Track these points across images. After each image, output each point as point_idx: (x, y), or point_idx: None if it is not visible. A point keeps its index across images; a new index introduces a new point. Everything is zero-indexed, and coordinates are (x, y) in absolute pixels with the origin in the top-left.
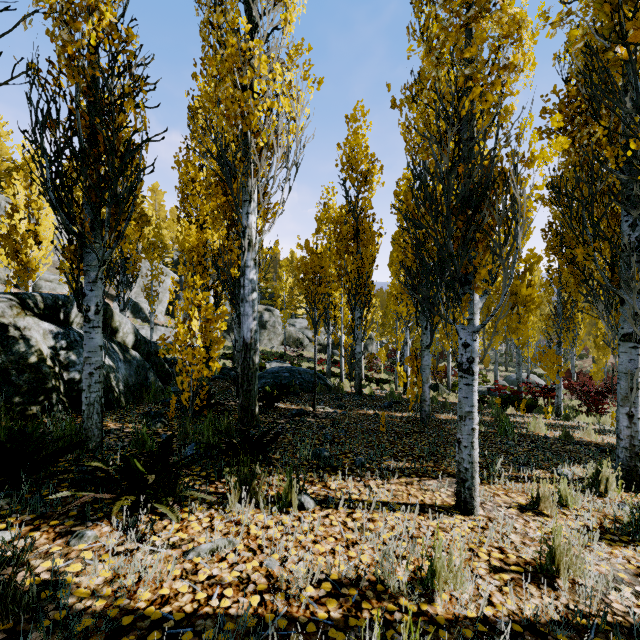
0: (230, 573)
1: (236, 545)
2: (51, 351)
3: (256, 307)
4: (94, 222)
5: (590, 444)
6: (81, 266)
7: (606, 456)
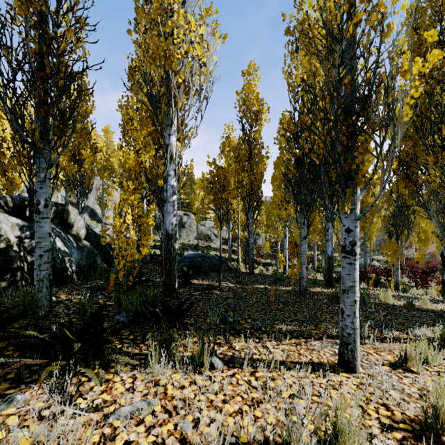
0: (146, 438)
1: (154, 406)
2: (17, 239)
3: (176, 206)
4: (43, 133)
5: (428, 310)
6: (32, 168)
7: (443, 320)
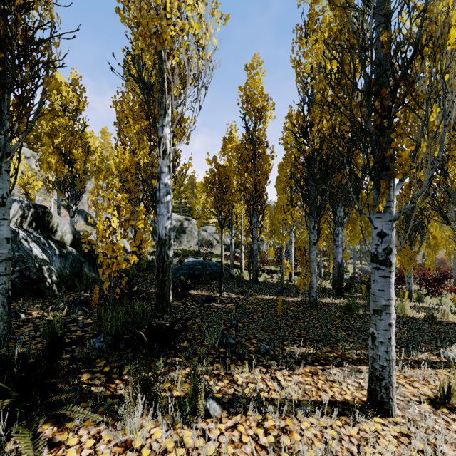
0: None
1: None
2: None
3: (170, 208)
4: None
5: (451, 324)
6: None
7: None
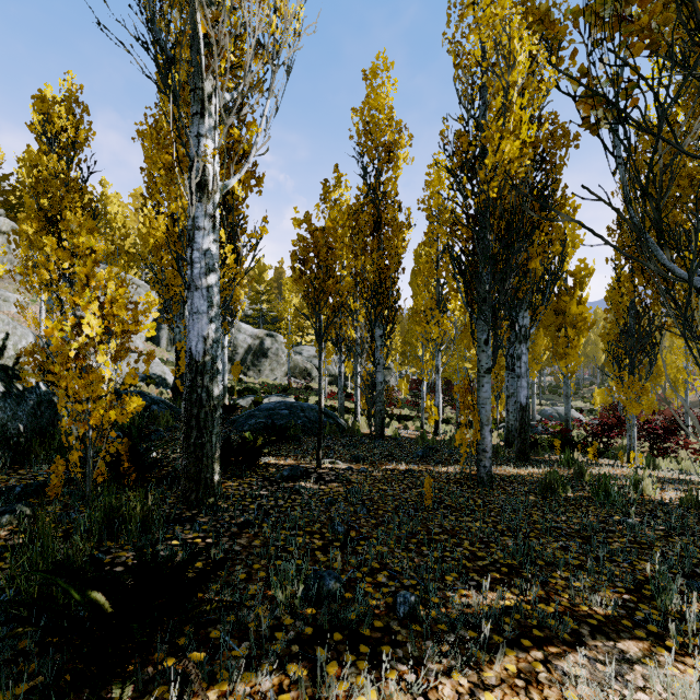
0: None
1: None
2: None
3: (214, 300)
4: None
5: None
6: None
7: None
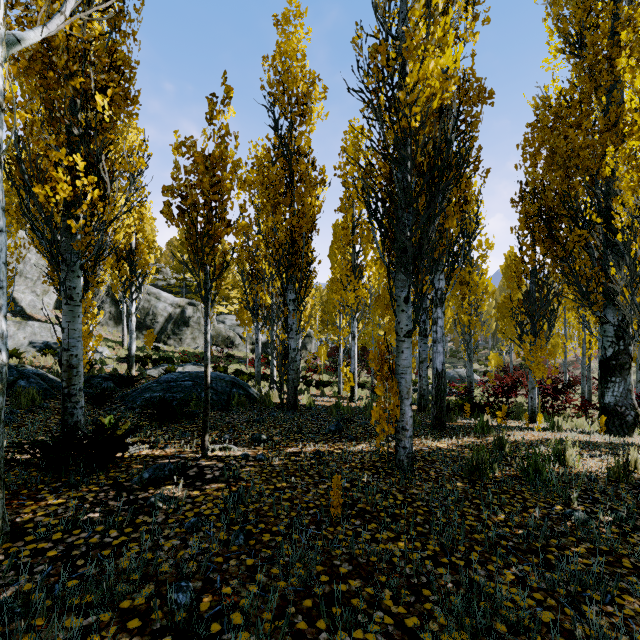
0: None
1: None
2: None
3: None
4: None
5: None
6: None
7: None
